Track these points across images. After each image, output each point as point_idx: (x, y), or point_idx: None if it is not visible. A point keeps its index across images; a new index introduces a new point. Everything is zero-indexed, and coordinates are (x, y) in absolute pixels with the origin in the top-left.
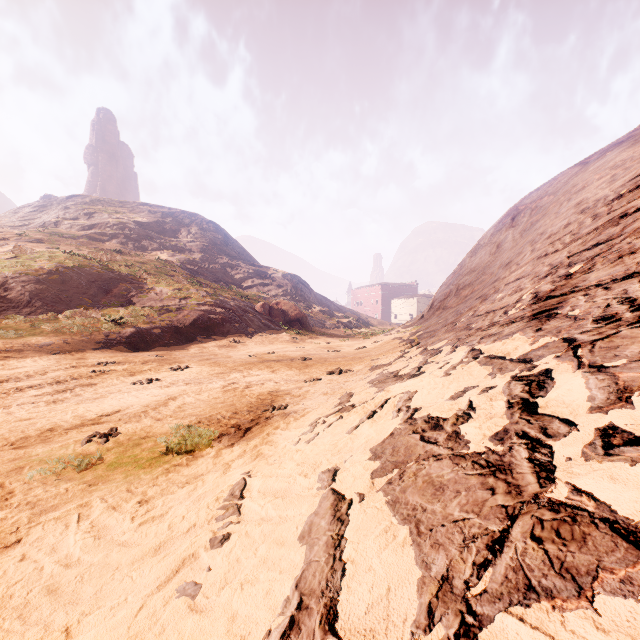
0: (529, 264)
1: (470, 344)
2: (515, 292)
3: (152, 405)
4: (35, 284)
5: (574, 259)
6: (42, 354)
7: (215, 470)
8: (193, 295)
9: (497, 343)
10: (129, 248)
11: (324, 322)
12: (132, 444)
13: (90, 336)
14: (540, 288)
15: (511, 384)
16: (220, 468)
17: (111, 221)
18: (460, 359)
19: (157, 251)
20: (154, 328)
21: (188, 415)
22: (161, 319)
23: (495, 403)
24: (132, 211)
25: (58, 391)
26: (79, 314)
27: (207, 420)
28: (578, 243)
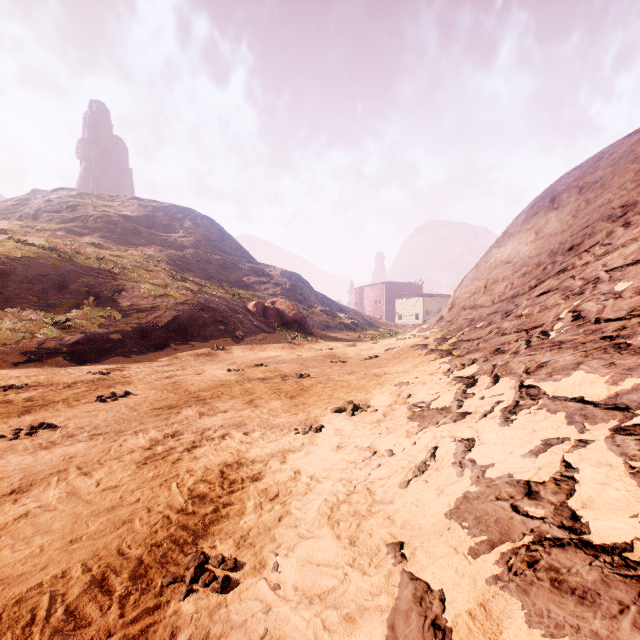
0: None
1: None
2: None
3: None
4: None
5: None
6: None
7: None
8: (171, 292)
9: None
10: (112, 242)
11: (325, 323)
12: None
13: (15, 345)
14: None
15: None
16: None
17: (95, 214)
18: None
19: (144, 246)
20: (112, 333)
21: None
22: (125, 321)
23: None
24: (121, 205)
25: None
26: (11, 315)
27: None
28: None
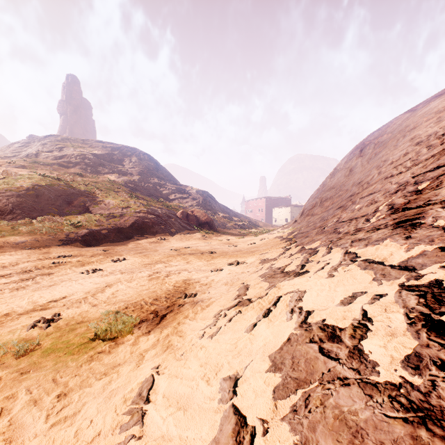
0: (378, 183)
1: (343, 247)
2: (371, 204)
3: (92, 292)
4: (16, 198)
5: (419, 178)
6: (17, 249)
7: (130, 361)
8: (132, 205)
9: (370, 248)
10: (88, 172)
11: (225, 224)
12: (68, 329)
13: (55, 235)
14: (394, 201)
15: (402, 294)
16: (135, 359)
17: (75, 153)
18: (338, 261)
19: (107, 174)
20: (102, 229)
21: (118, 301)
22: (108, 223)
23: (392, 316)
24: (90, 146)
25: (22, 279)
26: (48, 219)
27: (133, 306)
28: (419, 166)
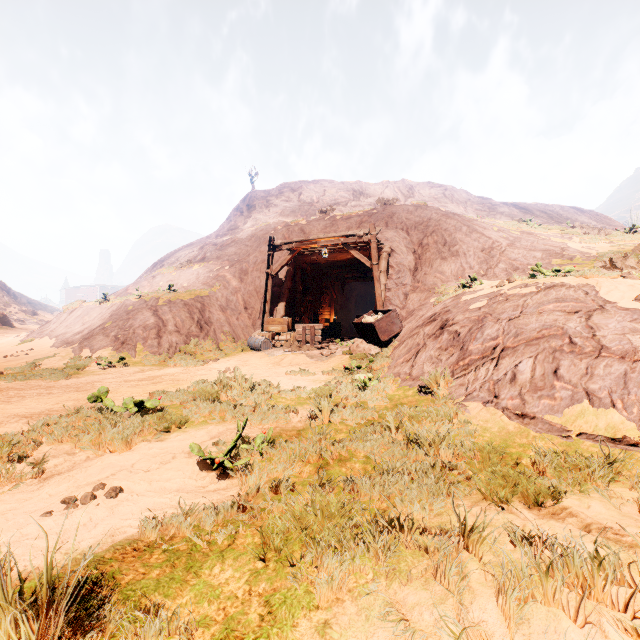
0: None
1: None
2: None
3: None
4: None
5: None
6: None
7: None
8: None
9: None
10: None
11: (26, 320)
12: None
13: None
14: None
15: None
16: None
17: None
18: None
19: None
20: None
21: None
22: None
23: None
24: None
25: None
26: None
27: None
28: None
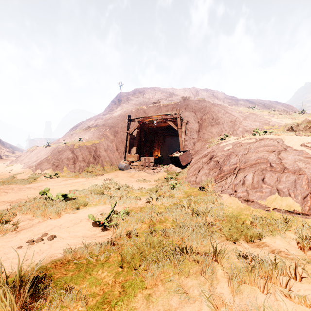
0: None
1: None
2: None
3: None
4: None
5: None
6: None
7: None
8: None
9: None
10: None
11: (9, 155)
12: None
13: None
14: None
15: None
16: None
17: None
18: None
19: None
20: None
21: None
22: None
23: None
24: None
25: None
26: None
27: None
28: None
